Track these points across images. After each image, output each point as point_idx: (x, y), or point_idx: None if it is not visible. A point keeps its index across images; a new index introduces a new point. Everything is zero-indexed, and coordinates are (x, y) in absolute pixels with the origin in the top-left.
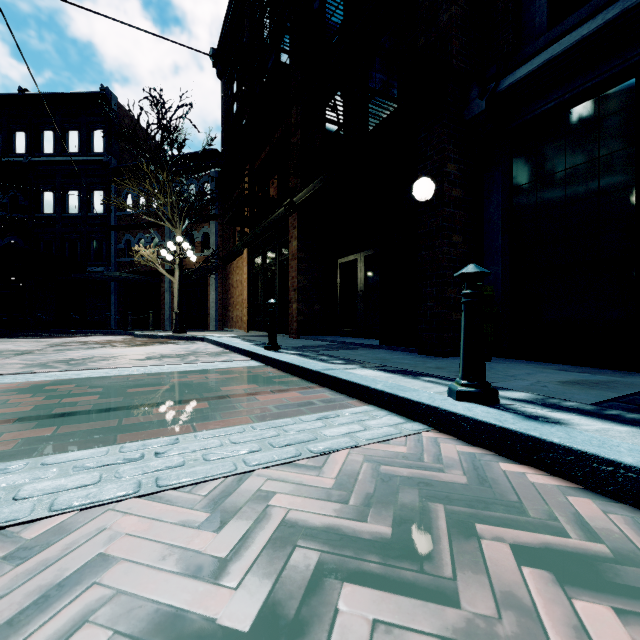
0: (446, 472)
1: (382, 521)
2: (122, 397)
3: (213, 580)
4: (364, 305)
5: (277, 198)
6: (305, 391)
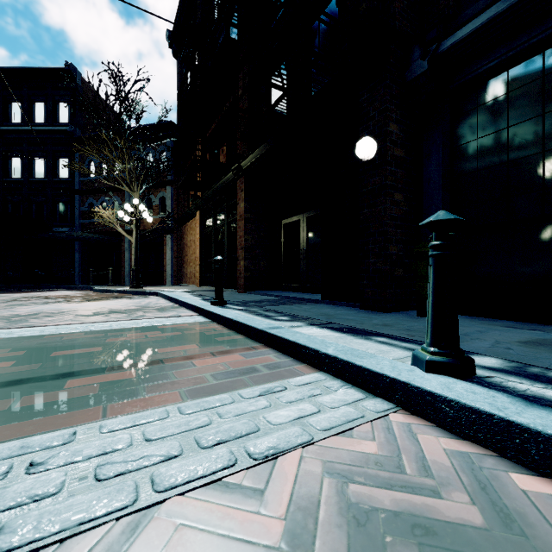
0: (444, 496)
1: None
2: (40, 363)
3: None
4: (306, 262)
5: (226, 163)
6: (248, 353)
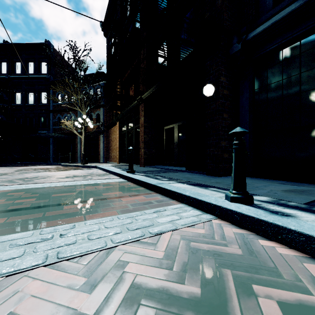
0: (229, 246)
1: (194, 283)
2: (48, 199)
3: None
4: (177, 150)
5: (133, 96)
6: (147, 195)
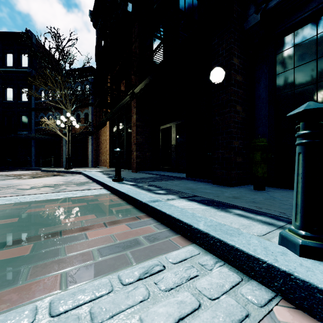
0: None
1: None
2: None
3: None
4: (175, 153)
5: (125, 90)
6: (134, 223)
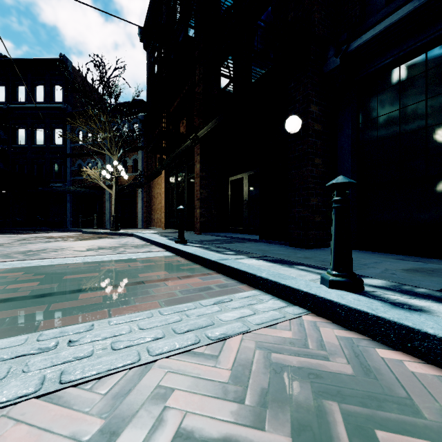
0: (331, 360)
1: (280, 428)
2: (57, 283)
3: None
4: (248, 210)
5: (185, 133)
6: (205, 277)
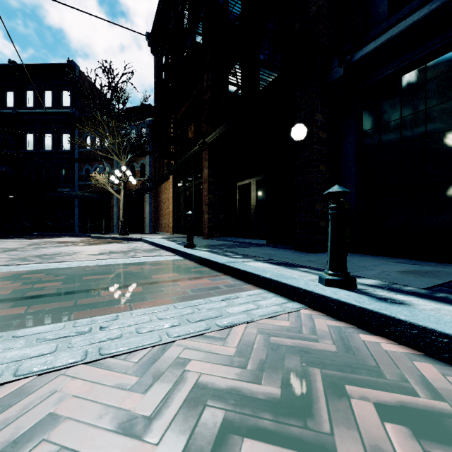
0: (320, 342)
1: (273, 383)
2: (79, 283)
3: (139, 436)
4: (256, 215)
5: (193, 139)
6: (213, 278)
